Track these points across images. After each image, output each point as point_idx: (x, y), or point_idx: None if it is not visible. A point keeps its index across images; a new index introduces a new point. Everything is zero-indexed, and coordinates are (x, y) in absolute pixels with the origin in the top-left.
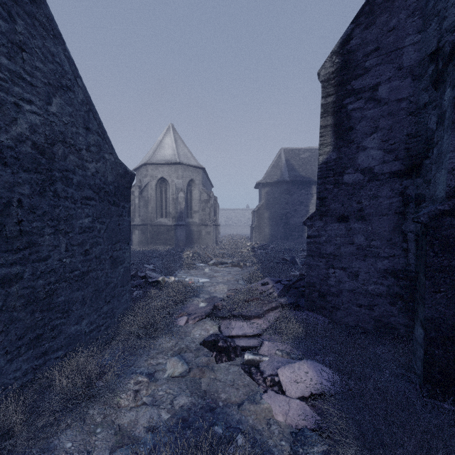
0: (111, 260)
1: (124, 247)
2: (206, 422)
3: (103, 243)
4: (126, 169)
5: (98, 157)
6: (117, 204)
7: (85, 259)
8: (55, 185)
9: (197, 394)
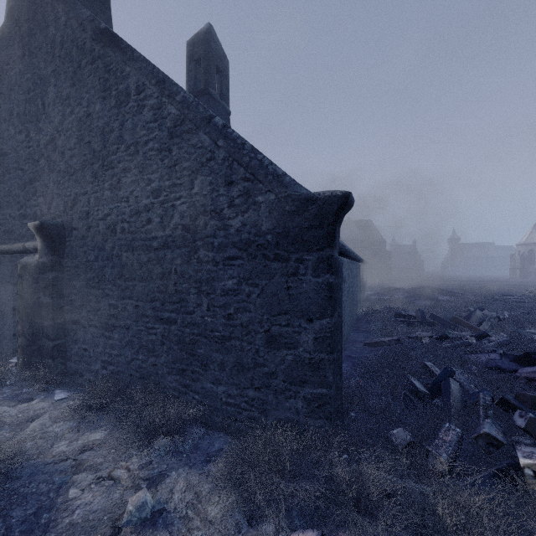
0: (268, 336)
1: (300, 323)
2: (18, 533)
3: (255, 310)
4: (307, 198)
5: (246, 207)
6: (284, 258)
7: (228, 323)
8: (199, 252)
9: (64, 532)
